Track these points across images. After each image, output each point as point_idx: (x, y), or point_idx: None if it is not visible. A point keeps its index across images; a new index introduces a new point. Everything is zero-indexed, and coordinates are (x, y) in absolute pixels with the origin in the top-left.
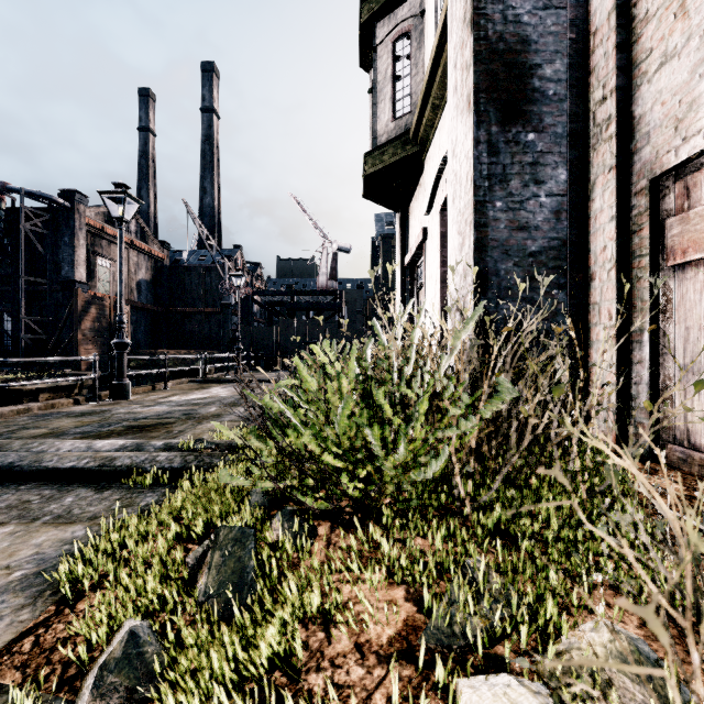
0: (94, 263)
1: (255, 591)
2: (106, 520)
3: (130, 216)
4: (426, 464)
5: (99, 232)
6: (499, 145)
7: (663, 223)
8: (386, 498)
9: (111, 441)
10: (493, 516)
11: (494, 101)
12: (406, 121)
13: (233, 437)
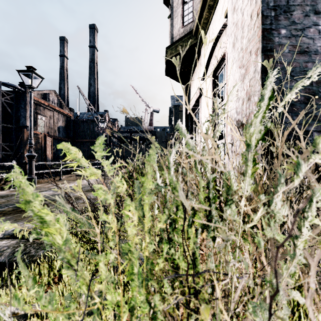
0: (36, 118)
1: None
2: None
3: (54, 95)
4: (242, 296)
5: (39, 103)
6: None
7: None
8: None
9: None
10: None
11: None
12: (190, 27)
13: None
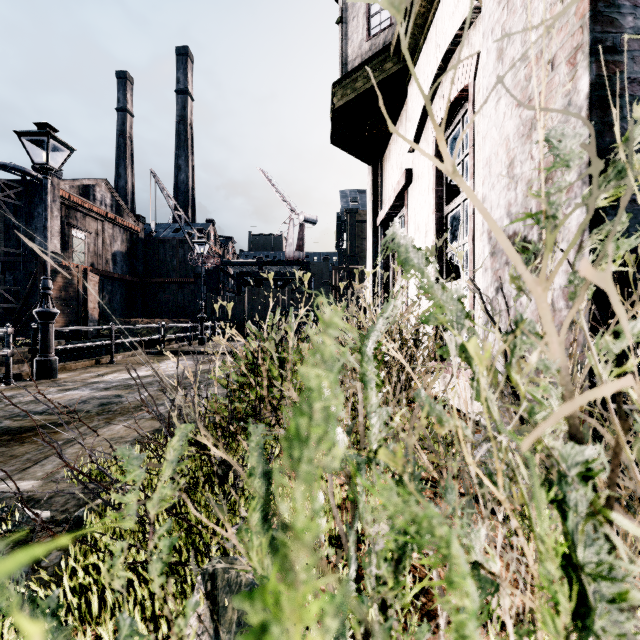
0: (68, 234)
1: None
2: None
3: (105, 190)
4: None
5: (74, 205)
6: None
7: None
8: None
9: None
10: None
11: None
12: (384, 37)
13: None
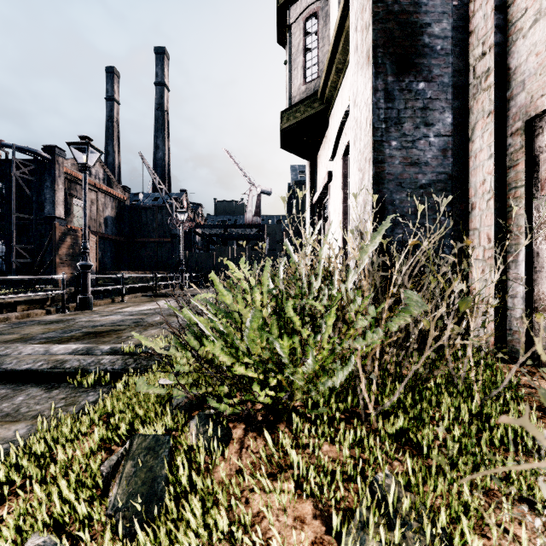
0: (70, 203)
1: (165, 502)
2: (47, 419)
3: (99, 166)
4: (332, 369)
5: (74, 179)
6: (395, 93)
7: (537, 159)
8: (296, 401)
9: (66, 346)
10: (396, 422)
11: (390, 55)
12: (314, 85)
13: (153, 347)
